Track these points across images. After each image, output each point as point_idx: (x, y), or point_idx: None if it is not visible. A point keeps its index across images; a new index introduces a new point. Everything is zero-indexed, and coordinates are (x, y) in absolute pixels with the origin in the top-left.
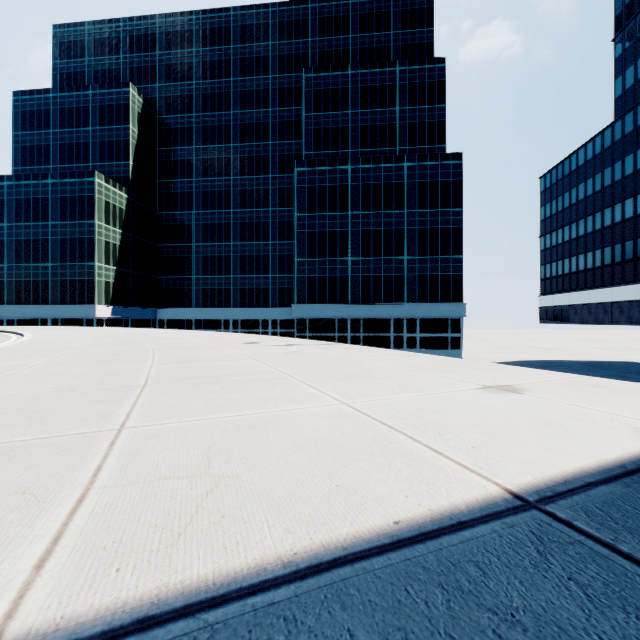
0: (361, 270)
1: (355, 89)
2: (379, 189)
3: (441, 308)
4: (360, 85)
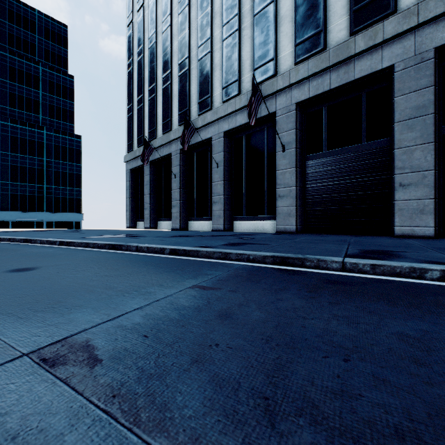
0: (10, 190)
1: (4, 65)
2: (25, 142)
3: (69, 215)
4: (9, 64)
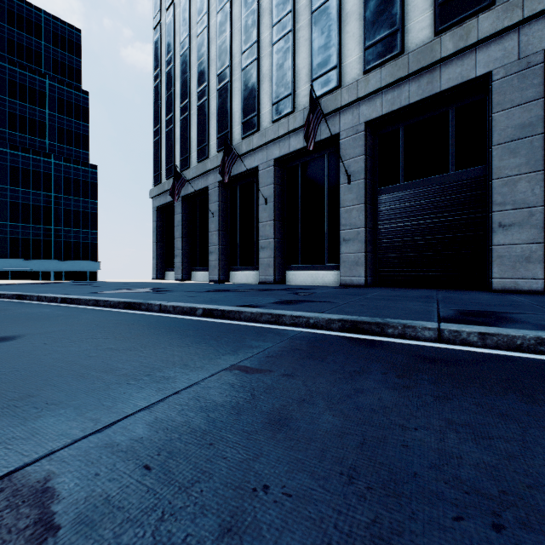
0: (9, 232)
1: (3, 78)
2: (28, 173)
3: (82, 264)
4: (8, 77)
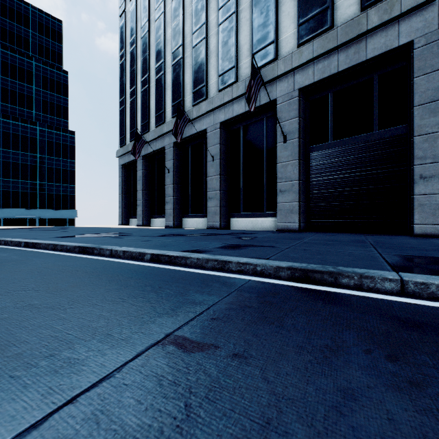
0: (2, 186)
1: None
2: (17, 137)
3: (62, 212)
4: (1, 59)
